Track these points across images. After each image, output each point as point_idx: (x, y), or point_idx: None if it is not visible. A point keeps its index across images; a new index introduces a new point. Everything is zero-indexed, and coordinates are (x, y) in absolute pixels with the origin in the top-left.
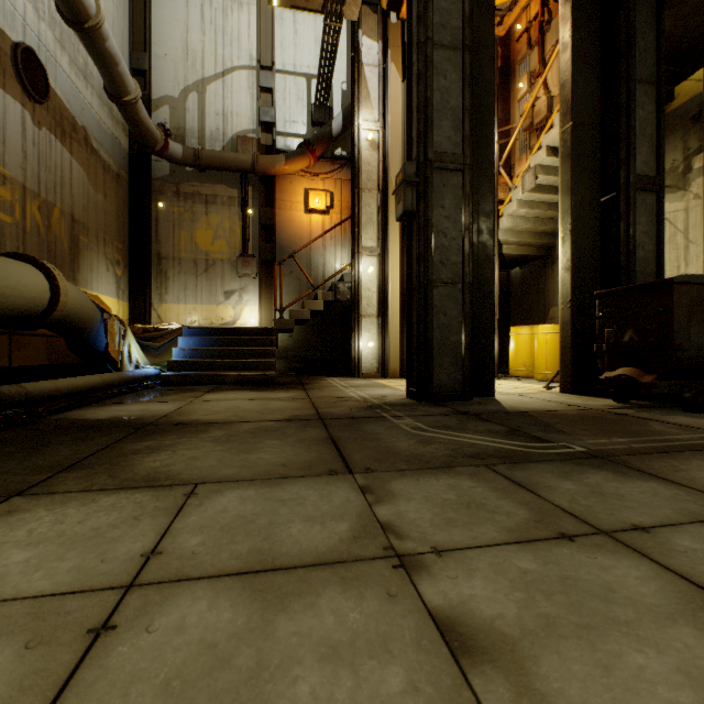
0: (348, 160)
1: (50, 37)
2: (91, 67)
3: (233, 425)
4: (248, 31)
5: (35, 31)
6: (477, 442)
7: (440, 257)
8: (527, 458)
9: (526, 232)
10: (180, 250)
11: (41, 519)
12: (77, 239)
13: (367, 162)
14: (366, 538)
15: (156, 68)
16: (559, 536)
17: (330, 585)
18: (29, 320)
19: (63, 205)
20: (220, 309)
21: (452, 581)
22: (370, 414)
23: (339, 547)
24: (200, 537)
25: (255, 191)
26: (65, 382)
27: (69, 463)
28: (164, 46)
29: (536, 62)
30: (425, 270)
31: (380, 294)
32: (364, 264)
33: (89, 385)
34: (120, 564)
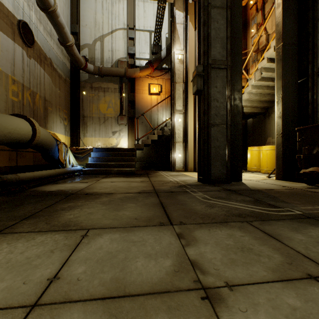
0: (168, 69)
1: (34, 18)
2: (53, 31)
3: (113, 195)
4: (122, 12)
5: (28, 15)
6: (239, 207)
7: (215, 112)
8: (269, 217)
9: (255, 101)
10: (93, 113)
11: (2, 250)
12: (47, 108)
13: (178, 69)
14: (182, 272)
15: (82, 31)
16: (307, 276)
17: (160, 313)
18: (23, 144)
19: (40, 93)
20: (110, 140)
21: (244, 314)
22: (180, 190)
23: (165, 279)
24: (84, 267)
25: (126, 85)
26: (38, 173)
27: (29, 215)
28: (85, 21)
29: (260, 18)
30: (207, 118)
31: (184, 131)
32: (176, 118)
33: (49, 174)
34: (33, 286)
